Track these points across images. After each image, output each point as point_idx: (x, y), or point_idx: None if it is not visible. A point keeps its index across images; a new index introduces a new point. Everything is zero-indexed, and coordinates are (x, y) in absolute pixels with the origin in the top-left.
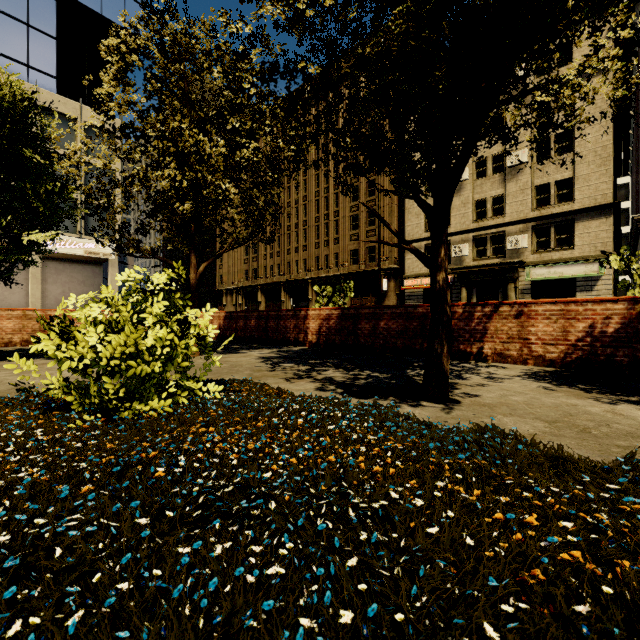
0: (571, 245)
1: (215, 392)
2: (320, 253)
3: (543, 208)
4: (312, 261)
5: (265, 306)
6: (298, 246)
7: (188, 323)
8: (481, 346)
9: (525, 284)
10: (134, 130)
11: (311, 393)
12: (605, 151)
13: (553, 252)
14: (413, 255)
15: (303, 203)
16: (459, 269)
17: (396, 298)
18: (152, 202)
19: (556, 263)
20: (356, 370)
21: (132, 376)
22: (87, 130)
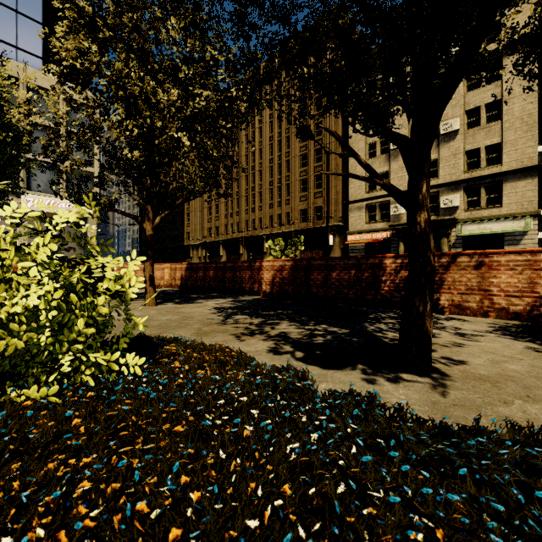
0: (499, 203)
1: (135, 366)
2: (274, 212)
3: (473, 171)
4: (267, 219)
5: (226, 259)
6: (254, 207)
7: (105, 275)
8: (437, 297)
9: (457, 239)
10: (82, 75)
11: (262, 362)
12: (531, 118)
13: (483, 210)
14: (356, 214)
15: (259, 169)
16: (397, 226)
17: (340, 252)
18: (100, 149)
19: (485, 220)
20: (311, 324)
21: (3, 351)
22: (69, 104)
